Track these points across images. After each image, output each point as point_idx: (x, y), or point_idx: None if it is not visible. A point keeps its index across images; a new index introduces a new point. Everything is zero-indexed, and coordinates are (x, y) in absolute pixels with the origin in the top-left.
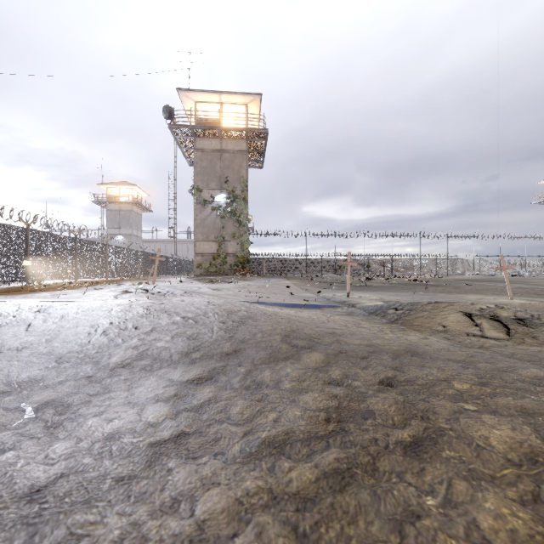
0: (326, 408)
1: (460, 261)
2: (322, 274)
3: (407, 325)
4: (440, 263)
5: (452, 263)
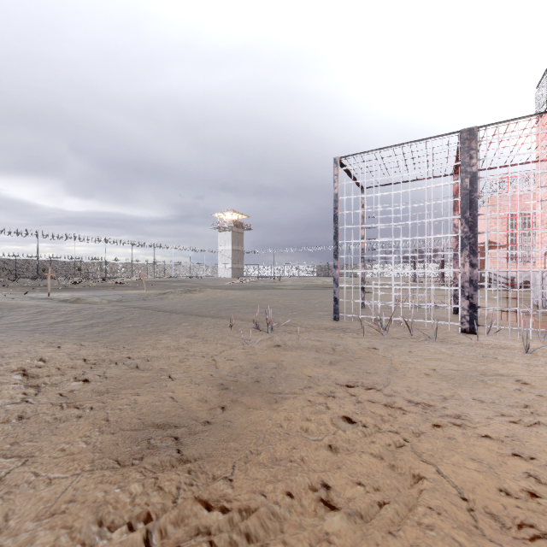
0: (38, 311)
1: (166, 266)
2: (18, 278)
3: (75, 302)
4: (151, 267)
5: (160, 267)
